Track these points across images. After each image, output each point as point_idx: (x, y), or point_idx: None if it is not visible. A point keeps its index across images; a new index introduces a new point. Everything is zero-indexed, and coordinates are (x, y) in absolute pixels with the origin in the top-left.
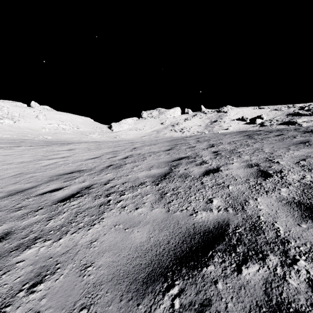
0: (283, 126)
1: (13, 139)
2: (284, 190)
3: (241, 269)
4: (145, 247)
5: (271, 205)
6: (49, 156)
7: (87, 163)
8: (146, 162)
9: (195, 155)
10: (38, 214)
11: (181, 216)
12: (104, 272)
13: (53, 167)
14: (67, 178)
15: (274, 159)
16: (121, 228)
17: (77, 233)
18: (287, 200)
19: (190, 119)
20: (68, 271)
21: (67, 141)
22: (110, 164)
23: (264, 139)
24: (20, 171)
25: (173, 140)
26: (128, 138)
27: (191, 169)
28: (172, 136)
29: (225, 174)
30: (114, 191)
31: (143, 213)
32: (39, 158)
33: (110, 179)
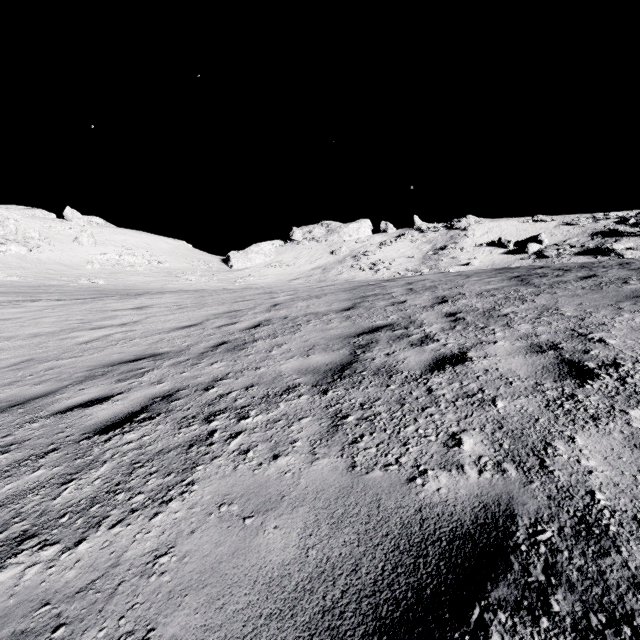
0: (585, 259)
1: (27, 284)
2: (638, 416)
3: None
4: (294, 582)
5: (616, 458)
6: (95, 322)
7: (172, 338)
8: (301, 337)
9: (407, 322)
10: (45, 465)
11: (386, 483)
12: None
13: (99, 346)
14: (125, 373)
15: (590, 333)
16: (234, 515)
17: (125, 524)
18: None
19: (392, 244)
20: None
21: (138, 289)
22: (222, 339)
23: (556, 286)
24: (28, 355)
25: (357, 288)
26: (263, 283)
27: (402, 355)
28: (355, 278)
29: (482, 368)
30: (225, 409)
31: (289, 472)
32: (74, 327)
33: (218, 377)
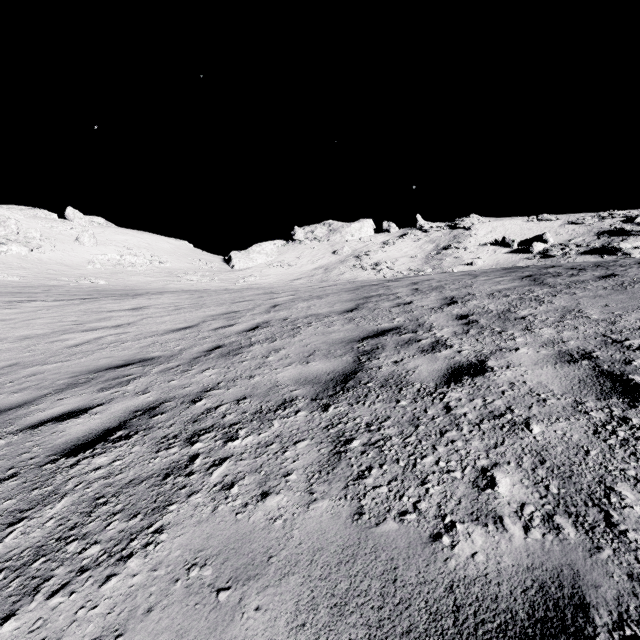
0: (592, 258)
1: (27, 285)
2: None
3: None
4: None
5: None
6: (88, 324)
7: (165, 341)
8: (300, 341)
9: (415, 325)
10: None
11: (403, 541)
12: None
13: (88, 350)
14: (110, 381)
15: (627, 340)
16: (206, 584)
17: (68, 591)
18: None
19: (395, 243)
20: None
21: (139, 290)
22: (217, 343)
23: (574, 286)
24: (14, 359)
25: (360, 288)
26: (265, 283)
27: (412, 363)
28: (357, 278)
29: (507, 381)
30: (212, 427)
31: (280, 519)
32: (66, 328)
33: (208, 387)
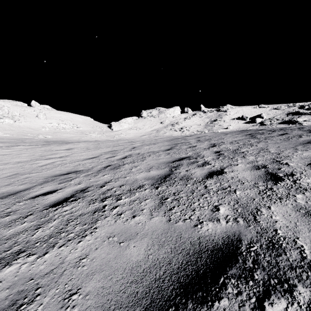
0: (284, 125)
1: (13, 138)
2: (300, 197)
3: (264, 306)
4: (142, 268)
5: (288, 216)
6: (47, 156)
7: (84, 163)
8: (146, 163)
9: (196, 155)
10: (27, 221)
11: (184, 227)
12: (91, 302)
13: (49, 167)
14: (62, 180)
15: (282, 160)
16: (115, 241)
17: (66, 246)
18: (306, 209)
19: (190, 118)
20: (48, 300)
21: (67, 140)
22: (108, 164)
23: (268, 139)
24: (16, 171)
25: (173, 139)
26: (128, 137)
27: (193, 171)
28: (172, 135)
29: (230, 176)
30: (110, 195)
31: (140, 223)
32: (37, 158)
33: (107, 181)
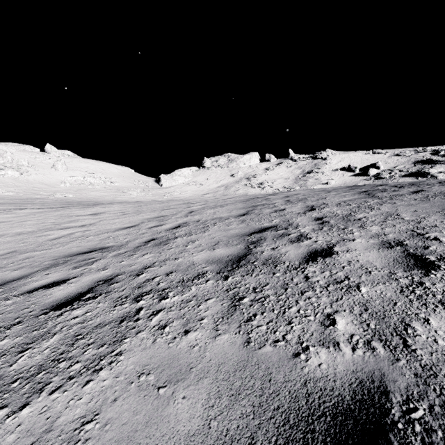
0: (410, 179)
1: (19, 198)
2: None
3: None
4: None
5: None
6: (63, 224)
7: (116, 236)
8: (209, 235)
9: (286, 224)
10: (9, 335)
11: (275, 358)
12: None
13: (64, 242)
14: (80, 262)
15: (427, 233)
16: (151, 384)
17: (62, 390)
18: None
19: (274, 169)
20: None
21: (96, 201)
22: (152, 237)
23: (395, 198)
24: (13, 248)
25: (249, 200)
26: (184, 197)
27: (284, 249)
28: (248, 193)
29: (346, 260)
30: (150, 290)
31: (197, 346)
32: (47, 227)
33: (147, 265)
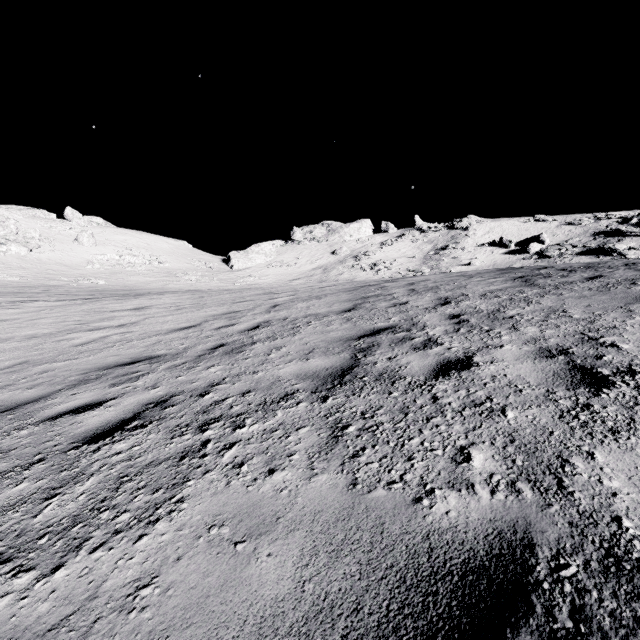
0: (587, 259)
1: (27, 285)
2: None
3: None
4: (288, 623)
5: None
6: (92, 323)
7: (170, 340)
8: (300, 339)
9: (409, 324)
10: (29, 477)
11: (390, 504)
12: None
13: (95, 348)
14: (119, 377)
15: (602, 337)
16: (225, 539)
17: (107, 548)
18: None
19: (393, 244)
20: None
21: (138, 290)
22: (220, 342)
23: (562, 287)
24: (23, 357)
25: (358, 288)
26: (264, 283)
27: (405, 359)
28: (356, 278)
29: (489, 374)
30: (220, 416)
31: (286, 489)
32: (71, 328)
33: (214, 382)
